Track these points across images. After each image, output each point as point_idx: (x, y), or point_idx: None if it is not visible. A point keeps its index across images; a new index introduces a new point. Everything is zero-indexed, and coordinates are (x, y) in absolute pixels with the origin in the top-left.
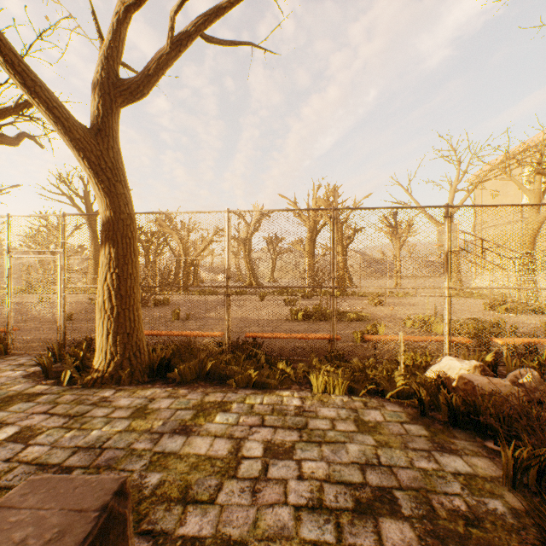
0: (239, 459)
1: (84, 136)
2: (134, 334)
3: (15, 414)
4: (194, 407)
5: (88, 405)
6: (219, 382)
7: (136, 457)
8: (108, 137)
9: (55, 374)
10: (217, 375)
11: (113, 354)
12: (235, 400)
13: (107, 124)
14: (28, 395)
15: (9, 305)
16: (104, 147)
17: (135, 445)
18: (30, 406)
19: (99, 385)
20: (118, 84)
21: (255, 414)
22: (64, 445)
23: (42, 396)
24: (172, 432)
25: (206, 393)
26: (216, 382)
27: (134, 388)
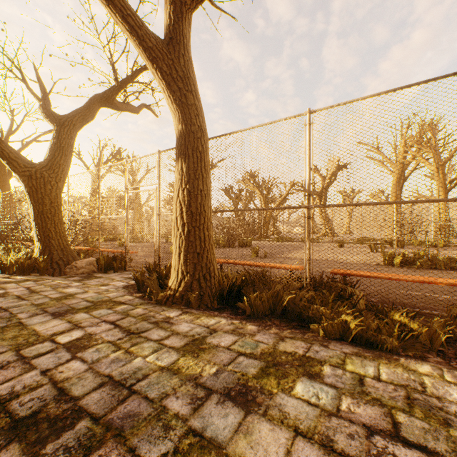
0: None
1: (156, 45)
2: (204, 255)
3: (92, 318)
4: (263, 356)
5: (150, 323)
6: (299, 325)
7: (159, 428)
8: (179, 45)
9: (145, 289)
10: (296, 315)
11: (184, 273)
12: (327, 360)
13: (178, 30)
14: (114, 302)
15: (127, 231)
16: (175, 55)
17: (168, 401)
18: (107, 313)
19: (170, 303)
20: None
21: (371, 399)
22: (99, 369)
23: (122, 305)
24: (224, 395)
25: (281, 337)
26: (294, 324)
27: (199, 313)
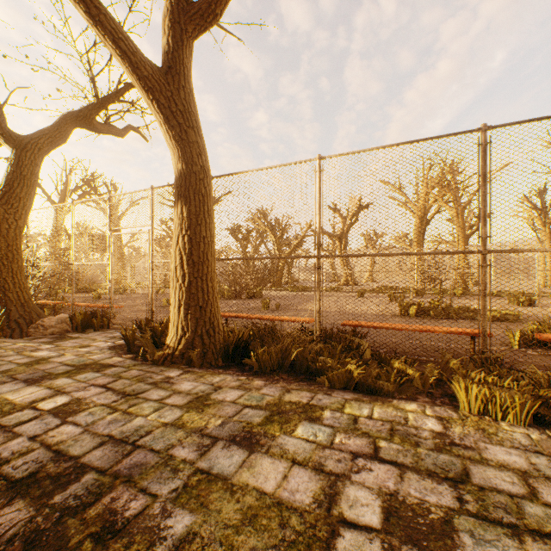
0: (333, 522)
1: (153, 74)
2: (207, 309)
3: (77, 383)
4: (268, 406)
5: (147, 384)
6: (306, 378)
7: (168, 472)
8: (179, 75)
9: (136, 349)
10: (305, 369)
11: (184, 329)
12: (328, 405)
13: (178, 59)
14: (101, 365)
15: (110, 281)
16: (174, 87)
17: (174, 450)
18: (94, 377)
19: (168, 363)
20: (188, 9)
21: (360, 433)
22: (97, 431)
23: (111, 368)
24: (230, 441)
25: (287, 390)
26: (302, 377)
27: (203, 372)
